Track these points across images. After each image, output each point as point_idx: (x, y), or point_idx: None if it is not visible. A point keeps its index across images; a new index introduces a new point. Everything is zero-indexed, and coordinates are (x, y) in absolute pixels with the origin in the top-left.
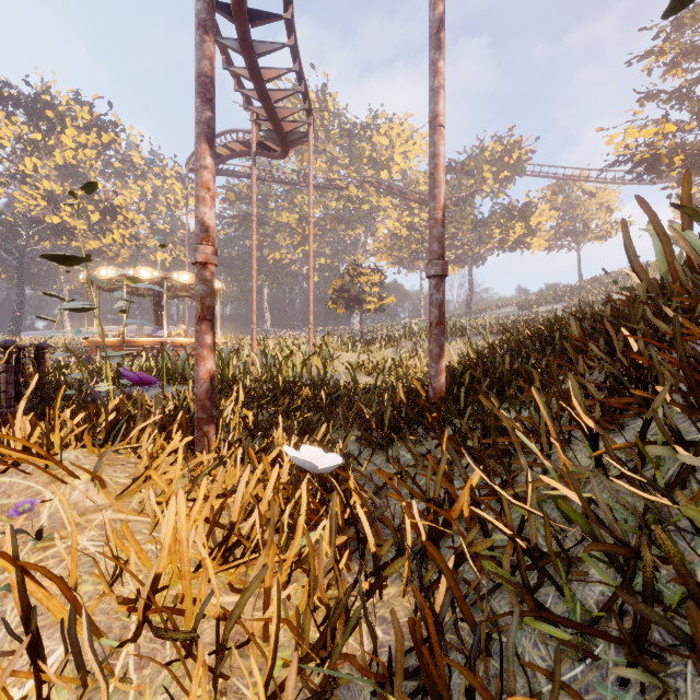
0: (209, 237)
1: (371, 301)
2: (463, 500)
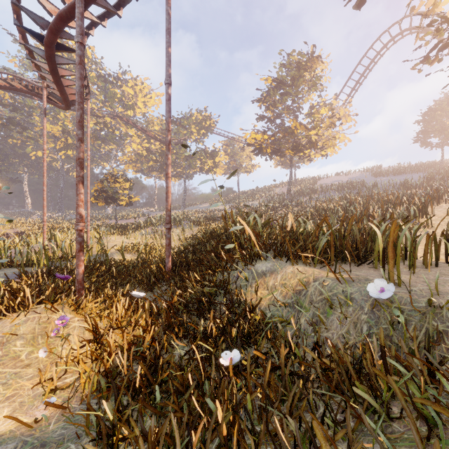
0: (83, 219)
1: (123, 199)
2: (175, 298)
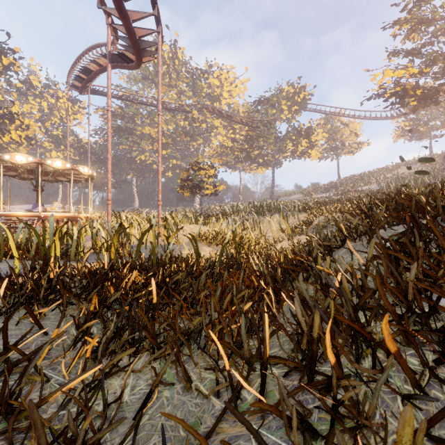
0: None
1: (208, 188)
2: None
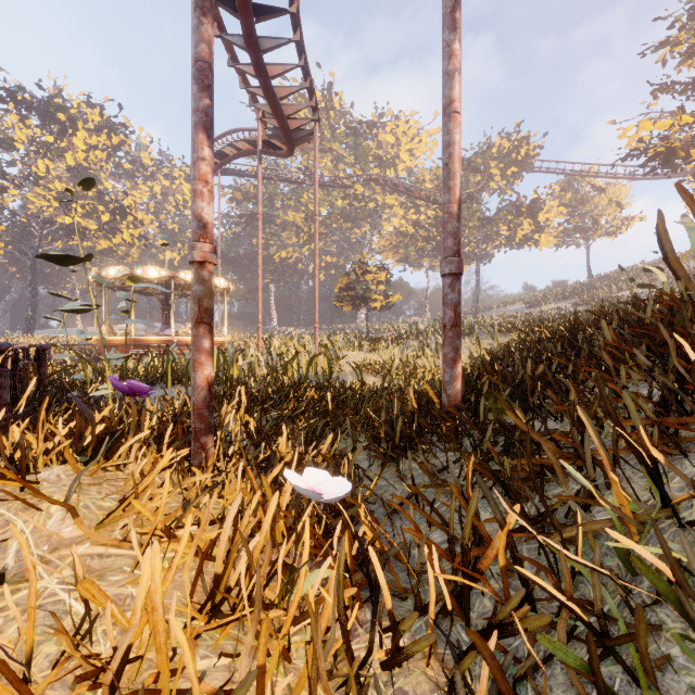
0: (207, 234)
1: (377, 299)
2: (497, 544)
